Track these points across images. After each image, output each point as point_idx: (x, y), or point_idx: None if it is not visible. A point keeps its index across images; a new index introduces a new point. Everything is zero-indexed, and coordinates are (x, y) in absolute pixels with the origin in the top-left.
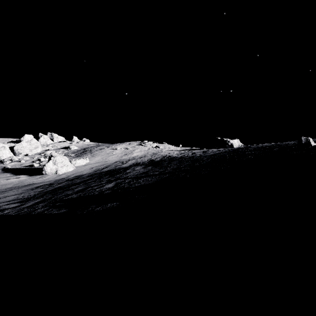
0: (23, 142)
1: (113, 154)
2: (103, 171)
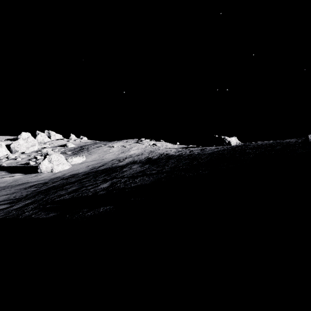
0: (20, 140)
1: (110, 152)
2: (100, 169)
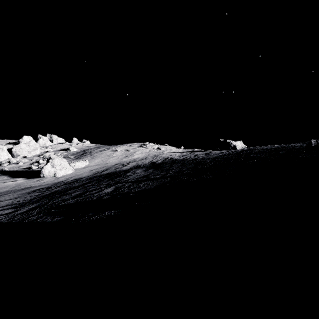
0: (21, 144)
1: (113, 156)
2: (103, 174)
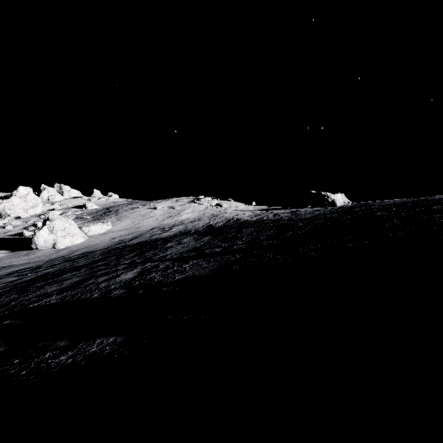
0: (14, 198)
1: (150, 217)
2: (130, 244)
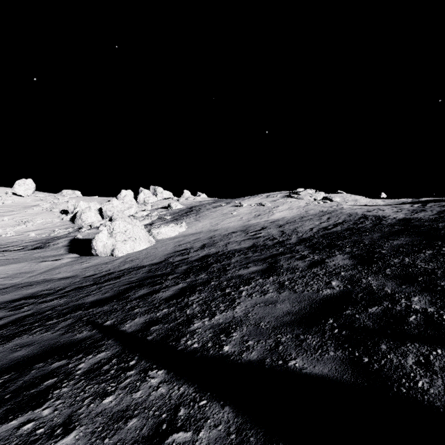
0: (114, 201)
1: (232, 216)
2: (192, 258)
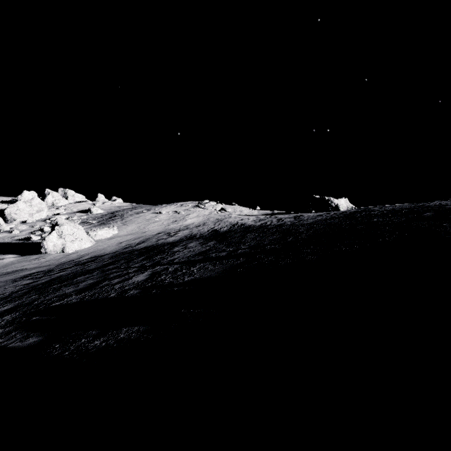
0: (19, 203)
1: (155, 221)
2: (138, 249)
